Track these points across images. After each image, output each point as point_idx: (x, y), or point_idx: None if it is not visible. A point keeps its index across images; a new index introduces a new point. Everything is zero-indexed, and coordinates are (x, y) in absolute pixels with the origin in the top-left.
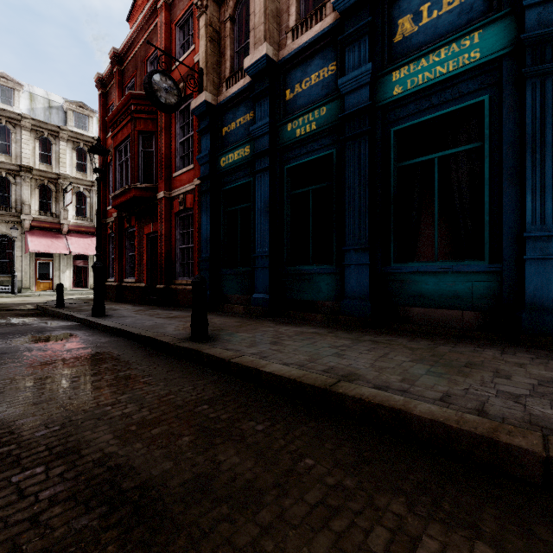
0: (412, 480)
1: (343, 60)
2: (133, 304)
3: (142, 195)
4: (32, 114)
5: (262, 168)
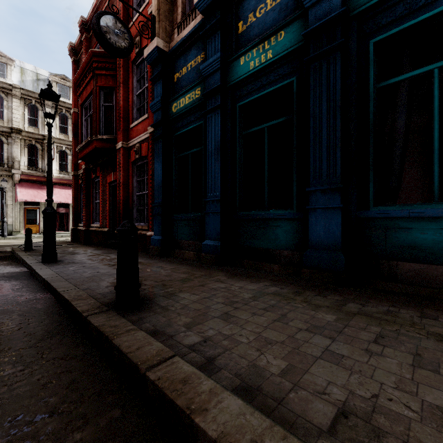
0: None
1: None
2: (96, 247)
3: (103, 146)
4: (22, 85)
5: (212, 108)
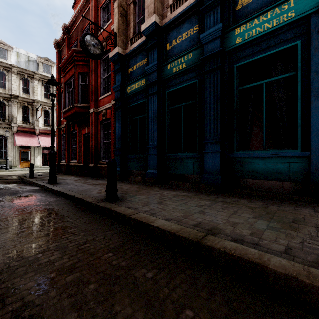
0: None
1: (203, 23)
2: (75, 176)
3: (80, 111)
4: (18, 65)
5: (152, 93)
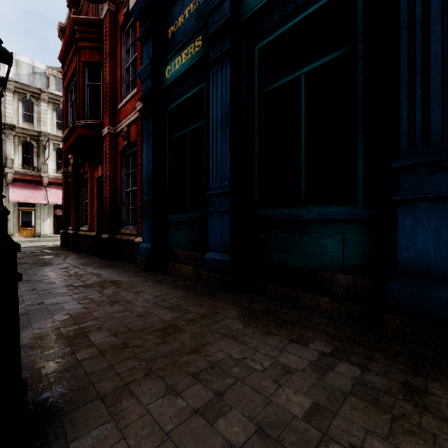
0: None
1: None
2: (81, 255)
3: (87, 134)
4: (17, 79)
5: (218, 55)
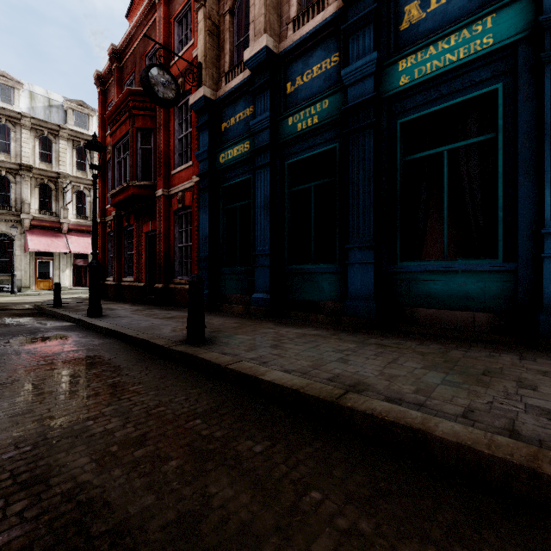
0: (441, 523)
1: (346, 50)
2: (131, 304)
3: (140, 193)
4: (32, 113)
5: (262, 164)
